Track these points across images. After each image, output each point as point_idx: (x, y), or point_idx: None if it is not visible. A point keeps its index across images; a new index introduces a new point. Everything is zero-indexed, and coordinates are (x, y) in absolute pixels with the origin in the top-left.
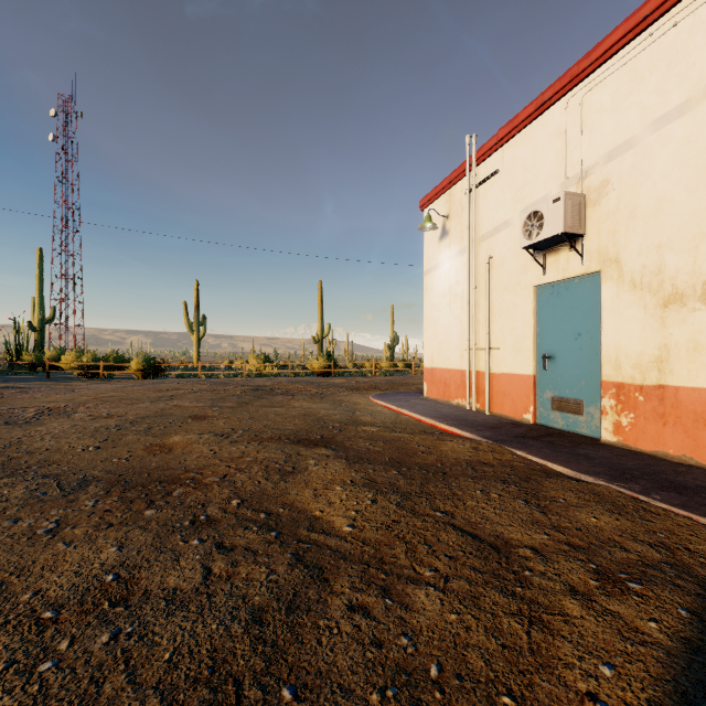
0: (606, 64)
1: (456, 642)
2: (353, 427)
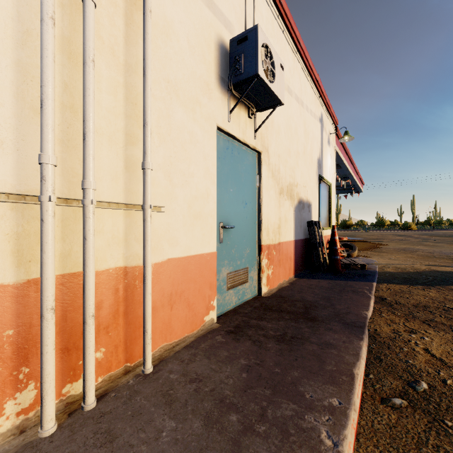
0: None
1: None
2: None
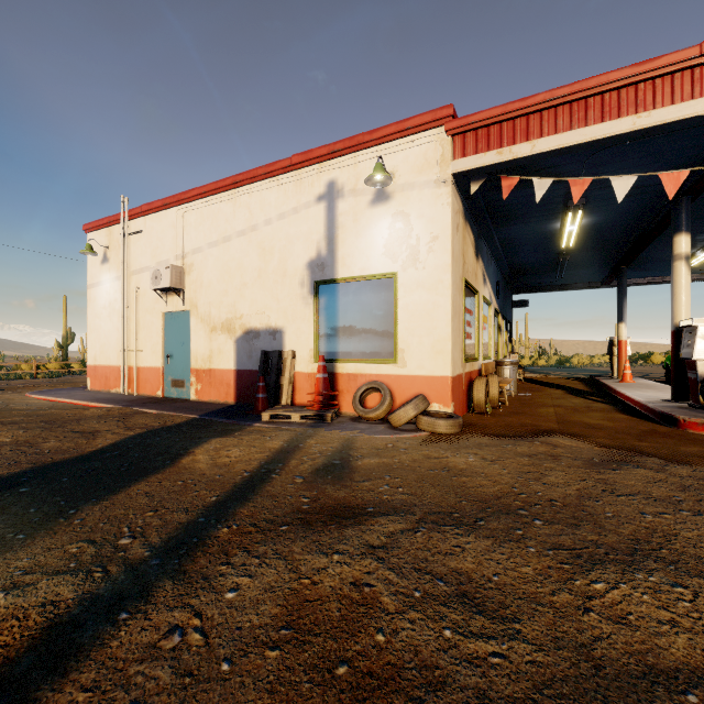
0: (193, 203)
1: (58, 447)
2: (7, 411)
